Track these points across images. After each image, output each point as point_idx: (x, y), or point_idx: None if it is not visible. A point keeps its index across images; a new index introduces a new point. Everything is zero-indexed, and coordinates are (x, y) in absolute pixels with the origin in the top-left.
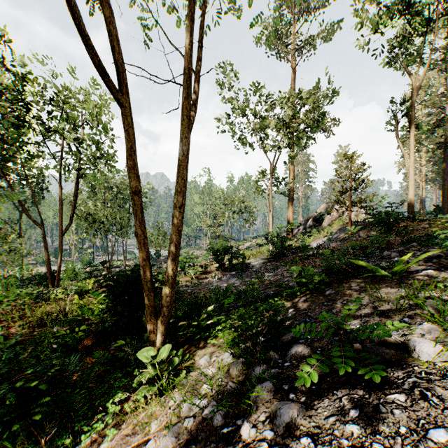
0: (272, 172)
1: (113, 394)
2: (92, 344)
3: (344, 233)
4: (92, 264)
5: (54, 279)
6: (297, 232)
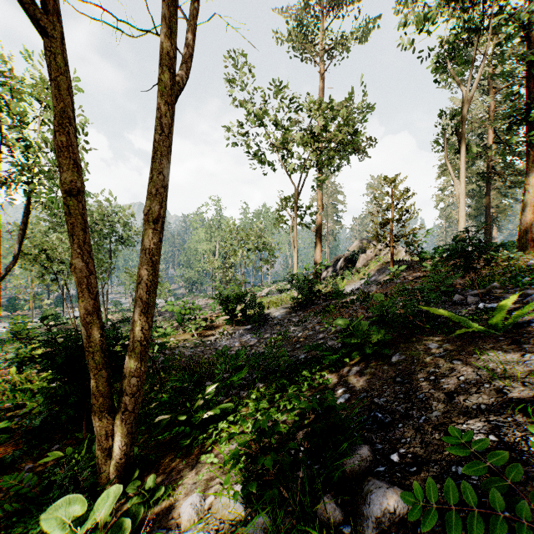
0: (297, 199)
1: None
2: (14, 454)
3: (384, 275)
4: (61, 319)
5: None
6: (326, 274)
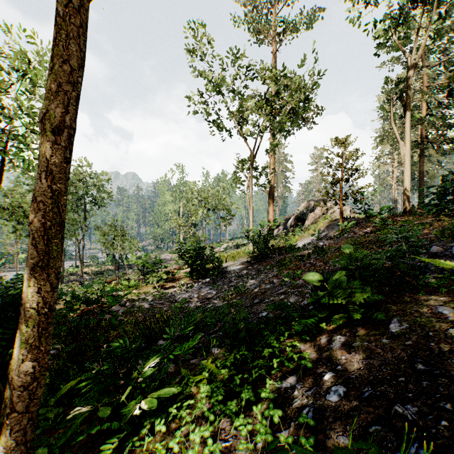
0: (252, 162)
1: None
2: None
3: (333, 231)
4: None
5: None
6: (277, 232)
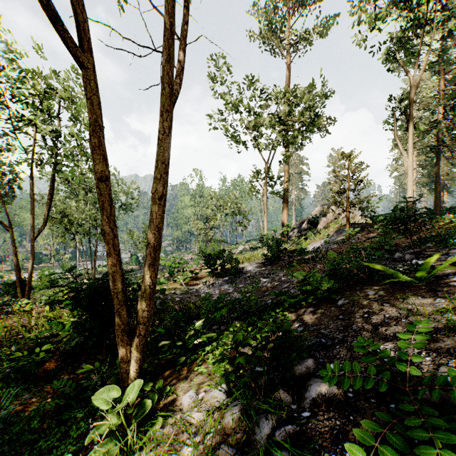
0: (267, 172)
1: (61, 451)
2: (55, 368)
3: (341, 235)
4: (75, 270)
5: (26, 288)
6: (292, 235)
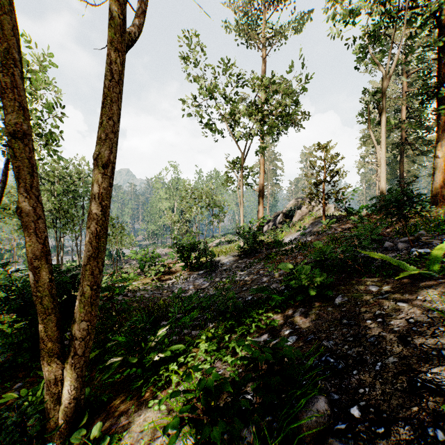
0: (243, 163)
1: None
2: None
3: (317, 227)
4: None
5: None
6: (267, 228)
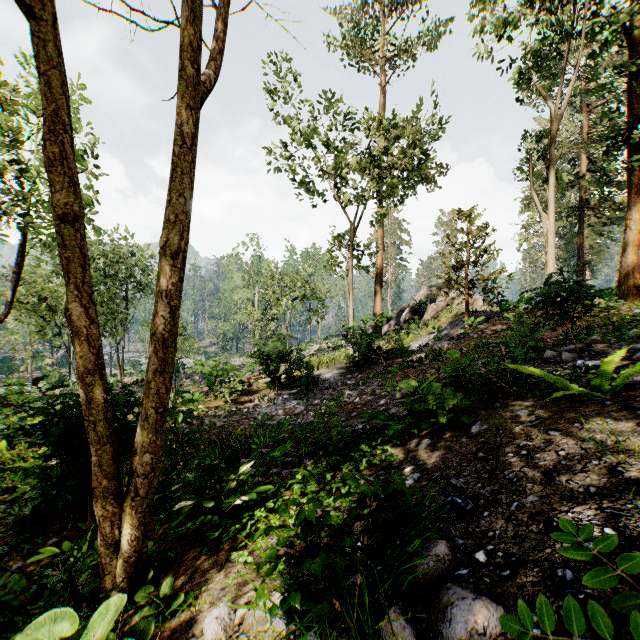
0: (353, 237)
1: None
2: None
3: (457, 328)
4: (66, 382)
5: None
6: (387, 328)
